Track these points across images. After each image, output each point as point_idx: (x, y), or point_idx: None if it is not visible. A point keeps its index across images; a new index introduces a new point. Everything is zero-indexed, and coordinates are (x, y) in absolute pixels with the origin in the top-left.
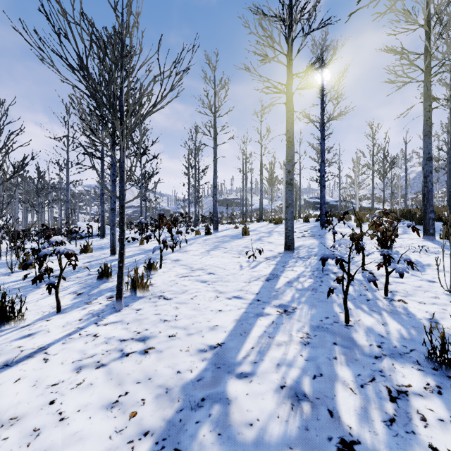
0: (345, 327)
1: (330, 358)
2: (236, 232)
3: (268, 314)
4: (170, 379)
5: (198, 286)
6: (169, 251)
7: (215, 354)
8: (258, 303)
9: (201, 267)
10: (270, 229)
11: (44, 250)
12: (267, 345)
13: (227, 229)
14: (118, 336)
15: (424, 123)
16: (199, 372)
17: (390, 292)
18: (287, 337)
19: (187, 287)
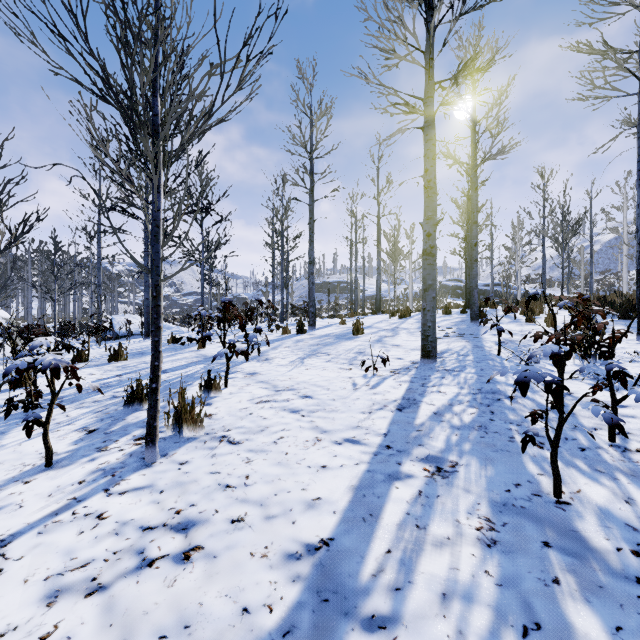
0: (557, 506)
1: (545, 581)
2: (343, 330)
3: (410, 476)
4: (227, 629)
5: (285, 419)
6: (242, 359)
7: (318, 565)
8: (388, 453)
9: (291, 385)
10: (393, 325)
11: (16, 362)
12: (416, 546)
13: (329, 325)
14: (139, 519)
15: (639, 160)
16: (287, 612)
17: (617, 435)
18: (451, 528)
19: (268, 420)
